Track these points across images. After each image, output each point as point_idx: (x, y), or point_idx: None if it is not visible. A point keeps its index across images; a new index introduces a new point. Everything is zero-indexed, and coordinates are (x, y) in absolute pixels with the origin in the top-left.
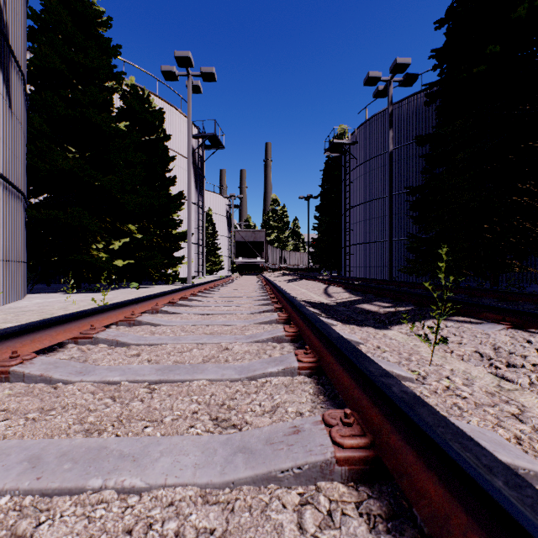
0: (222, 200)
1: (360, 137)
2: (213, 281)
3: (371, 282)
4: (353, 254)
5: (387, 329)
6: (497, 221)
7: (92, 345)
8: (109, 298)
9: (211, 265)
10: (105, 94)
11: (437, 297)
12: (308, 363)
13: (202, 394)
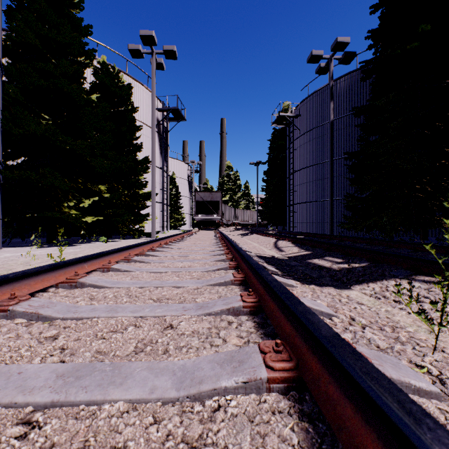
0: (184, 166)
1: (302, 111)
2: (173, 235)
3: (315, 236)
4: (296, 211)
5: (347, 288)
6: (427, 182)
7: (6, 319)
8: (75, 252)
9: (174, 221)
10: (76, 67)
11: (394, 253)
12: (283, 372)
13: (107, 445)
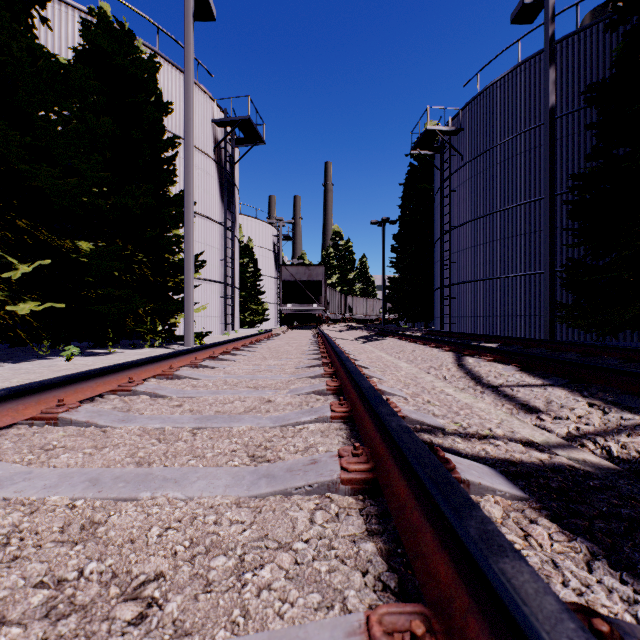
0: (267, 229)
1: (467, 121)
2: (212, 345)
3: (528, 344)
4: (455, 297)
5: None
6: None
7: None
8: None
9: (251, 314)
10: None
11: None
12: None
13: None
